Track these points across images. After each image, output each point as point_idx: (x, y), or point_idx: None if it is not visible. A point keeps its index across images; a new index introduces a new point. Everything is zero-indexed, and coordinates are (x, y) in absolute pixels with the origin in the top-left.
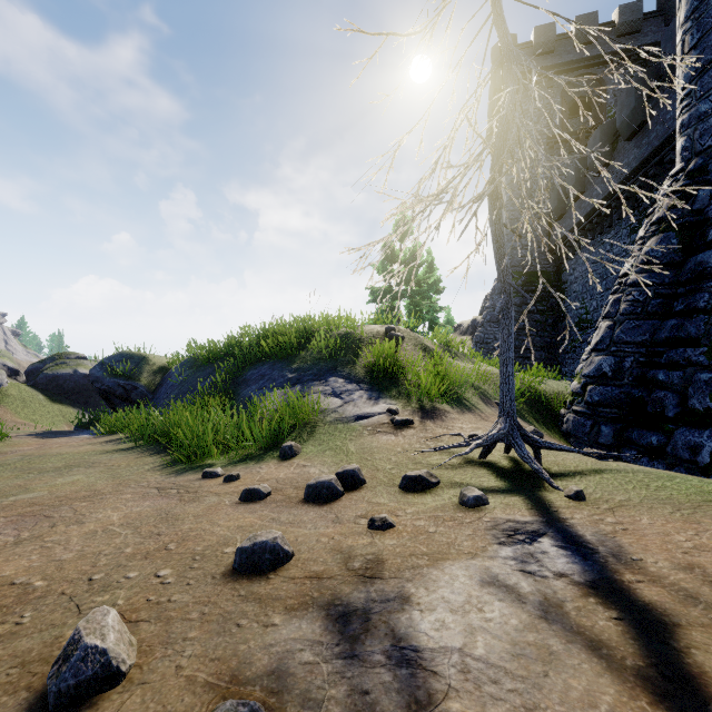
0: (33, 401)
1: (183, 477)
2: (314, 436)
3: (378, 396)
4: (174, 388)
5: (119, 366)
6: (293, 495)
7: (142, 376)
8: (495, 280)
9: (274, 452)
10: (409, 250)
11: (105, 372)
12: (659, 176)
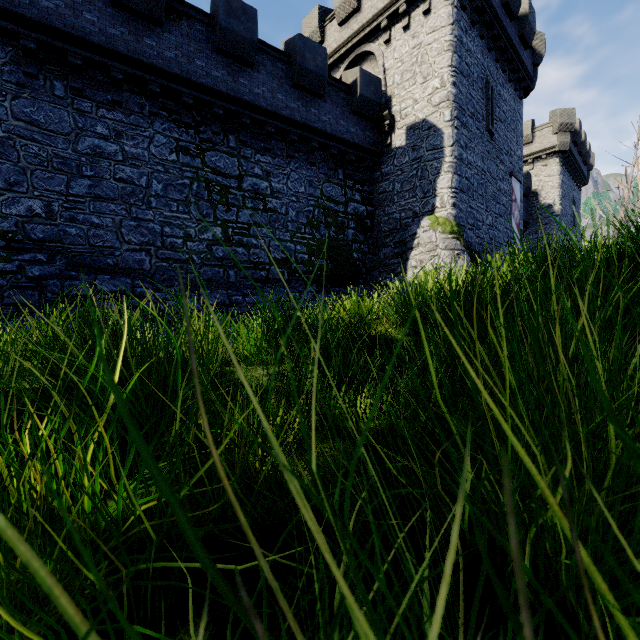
0: None
1: None
2: None
3: None
4: None
5: None
6: None
7: None
8: None
9: None
10: None
11: None
12: (247, 130)
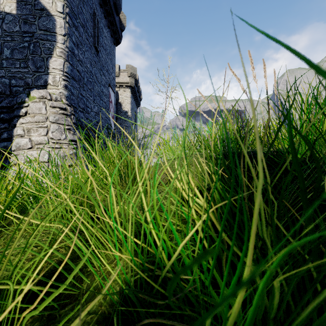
0: None
1: None
2: None
3: None
4: None
5: None
6: None
7: None
8: None
9: None
10: None
11: None
12: None
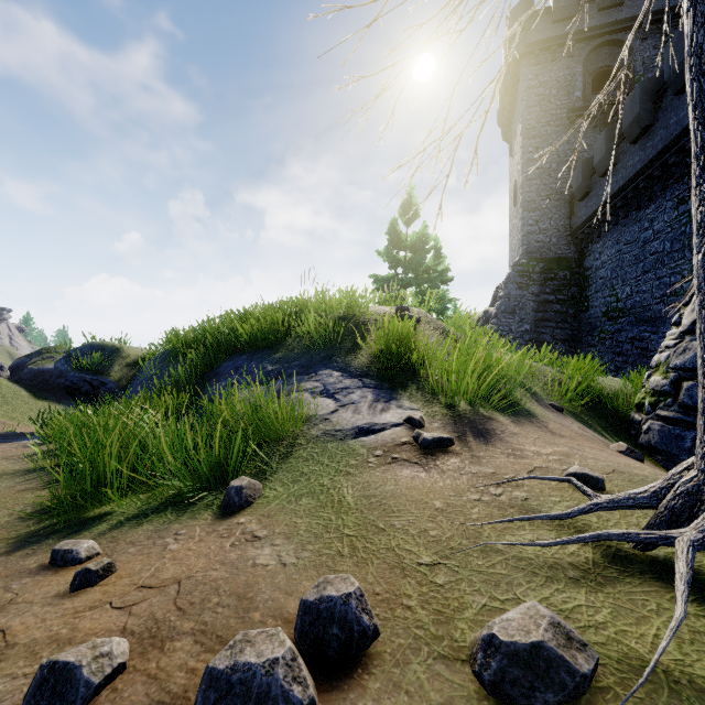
0: (15, 397)
1: (18, 558)
2: (288, 462)
3: (390, 397)
4: (142, 384)
5: (87, 359)
6: (176, 682)
7: (113, 370)
8: (510, 268)
9: (217, 492)
10: (417, 234)
11: (70, 365)
12: None
